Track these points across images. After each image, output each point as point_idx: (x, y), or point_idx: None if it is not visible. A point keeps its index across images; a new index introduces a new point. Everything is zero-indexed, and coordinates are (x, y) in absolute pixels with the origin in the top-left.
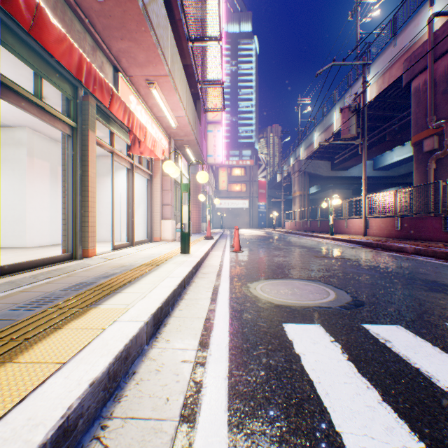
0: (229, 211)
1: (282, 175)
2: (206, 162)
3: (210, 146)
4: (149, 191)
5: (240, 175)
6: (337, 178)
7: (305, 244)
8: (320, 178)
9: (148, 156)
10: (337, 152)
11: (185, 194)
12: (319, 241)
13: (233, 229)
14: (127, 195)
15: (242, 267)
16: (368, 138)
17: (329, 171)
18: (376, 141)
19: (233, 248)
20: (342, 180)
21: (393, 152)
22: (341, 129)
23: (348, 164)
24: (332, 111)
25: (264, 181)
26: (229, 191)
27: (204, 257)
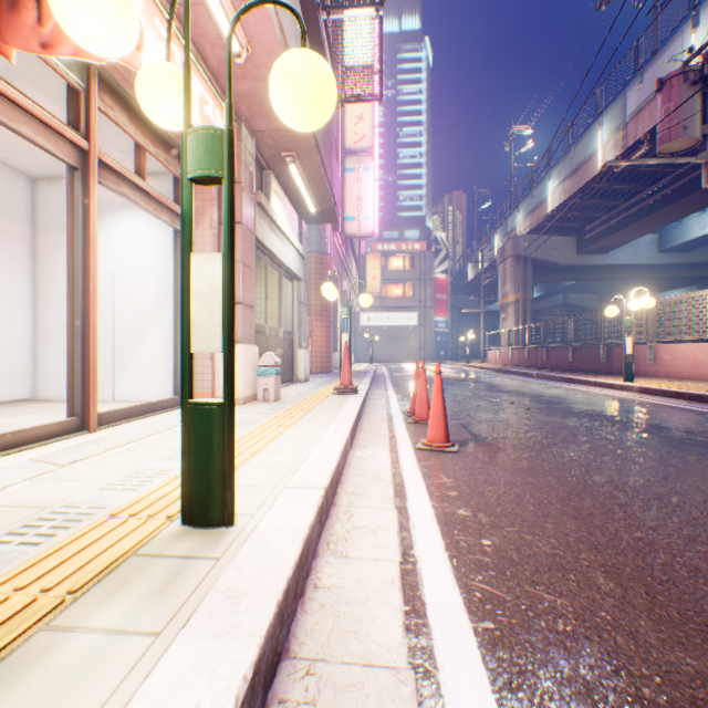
0: (384, 332)
1: (481, 265)
2: (341, 232)
3: (350, 200)
4: (179, 263)
5: (402, 269)
6: (585, 269)
7: (600, 409)
8: (555, 268)
9: (73, 55)
10: (590, 218)
11: (294, 287)
12: (611, 395)
13: (390, 363)
14: (70, 259)
15: (601, 704)
16: (667, 181)
17: (572, 255)
18: (687, 184)
19: (416, 427)
20: (596, 273)
21: (707, 214)
22: (660, 128)
23: (615, 239)
24: (593, 130)
25: (444, 279)
26: (383, 297)
27: (309, 542)
